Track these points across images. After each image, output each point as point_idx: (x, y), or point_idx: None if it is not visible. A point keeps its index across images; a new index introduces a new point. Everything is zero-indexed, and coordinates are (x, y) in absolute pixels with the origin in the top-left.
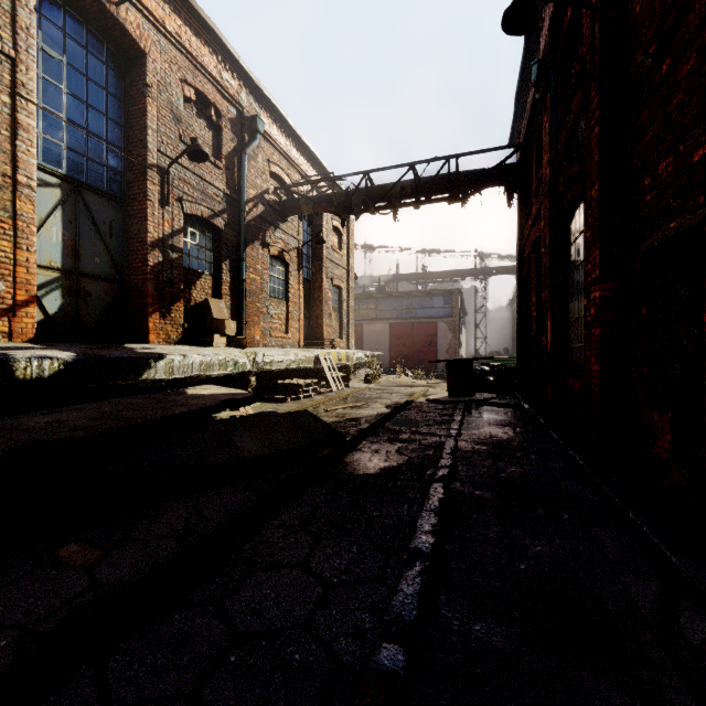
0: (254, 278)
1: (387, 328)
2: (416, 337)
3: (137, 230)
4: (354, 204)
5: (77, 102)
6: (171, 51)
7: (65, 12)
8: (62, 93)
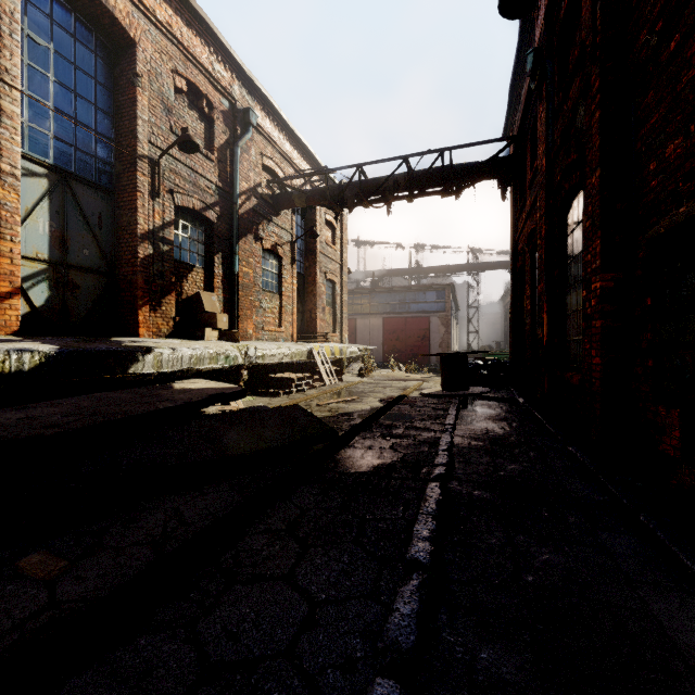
0: (247, 271)
1: (381, 322)
2: (409, 331)
3: (127, 221)
4: (347, 198)
5: (65, 90)
6: (162, 41)
7: None
8: (49, 81)
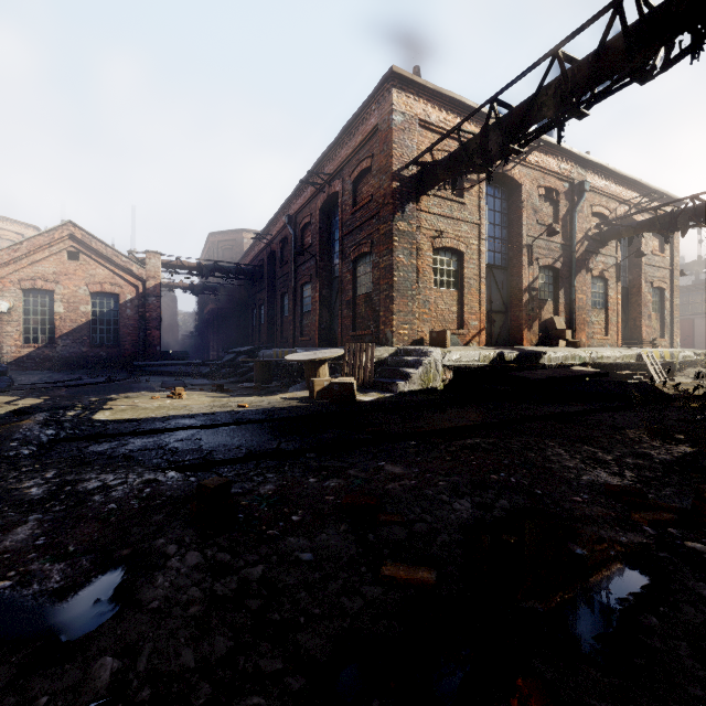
0: (580, 297)
1: None
2: None
3: (515, 283)
4: (679, 223)
5: (491, 226)
6: (532, 173)
7: (487, 185)
8: (486, 225)
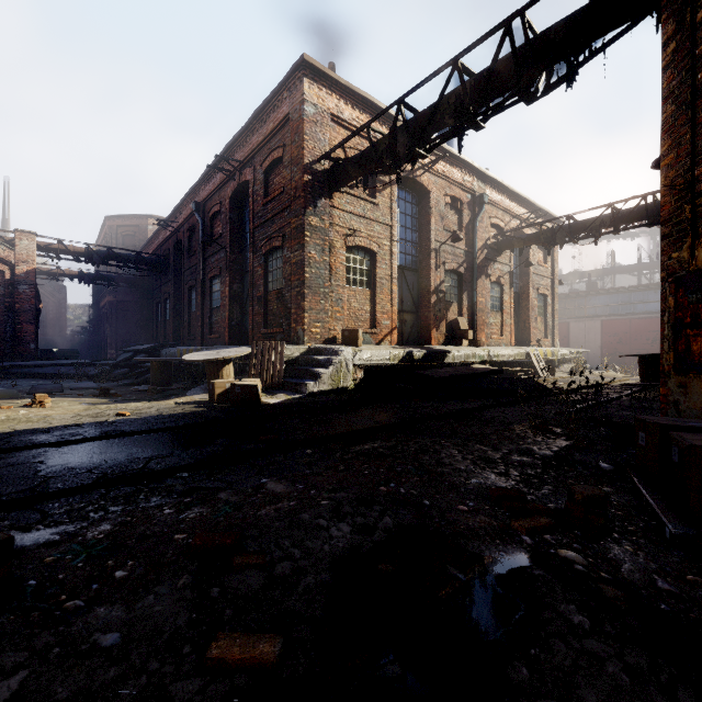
0: (481, 300)
1: (598, 325)
2: (634, 333)
3: (425, 285)
4: (558, 238)
5: (402, 228)
6: (440, 182)
7: (399, 188)
8: (398, 227)
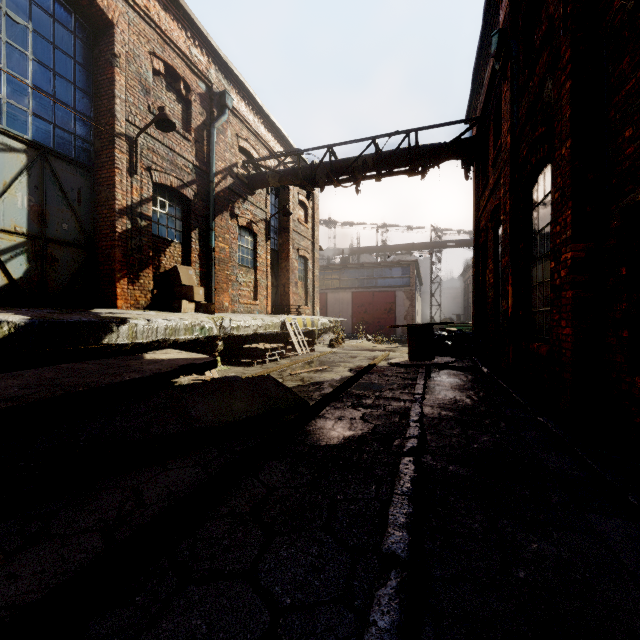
0: (223, 247)
1: (350, 296)
2: (376, 304)
3: (105, 197)
4: (319, 177)
5: (44, 69)
6: (140, 24)
7: None
8: (27, 59)
